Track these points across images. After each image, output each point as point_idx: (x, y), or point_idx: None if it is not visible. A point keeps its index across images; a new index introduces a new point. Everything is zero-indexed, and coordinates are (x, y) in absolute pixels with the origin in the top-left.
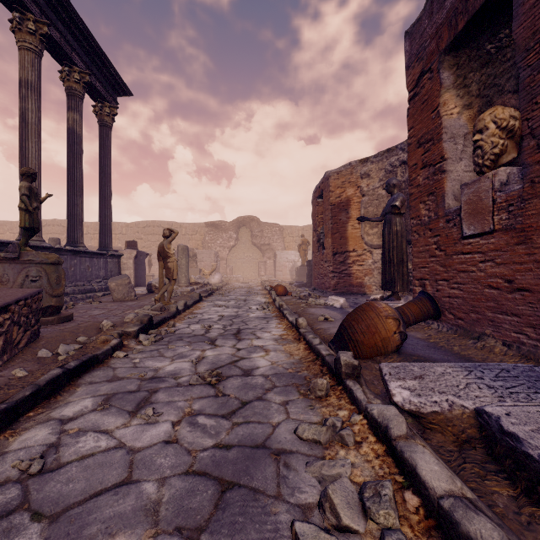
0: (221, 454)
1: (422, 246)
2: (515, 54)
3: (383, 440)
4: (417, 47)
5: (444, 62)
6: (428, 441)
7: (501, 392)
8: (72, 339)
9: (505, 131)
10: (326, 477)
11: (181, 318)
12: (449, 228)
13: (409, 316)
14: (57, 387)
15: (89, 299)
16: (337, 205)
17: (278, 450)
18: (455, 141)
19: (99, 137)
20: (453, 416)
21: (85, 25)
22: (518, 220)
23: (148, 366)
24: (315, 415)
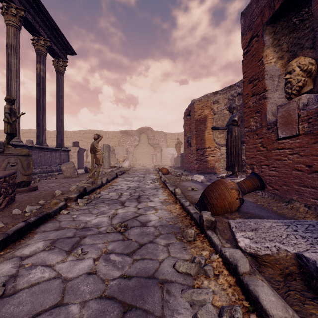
0: (124, 282)
1: (252, 144)
2: (313, 22)
3: (233, 274)
4: (248, 22)
5: (266, 30)
6: (262, 273)
7: (311, 241)
8: (36, 202)
9: (306, 72)
10: (195, 302)
11: (104, 188)
12: (269, 133)
13: (245, 188)
14: (21, 234)
15: (49, 176)
16: (198, 120)
17: (162, 280)
18: (273, 79)
19: (56, 79)
20: (280, 257)
21: (47, 11)
22: (315, 128)
23: (82, 220)
24: (187, 254)
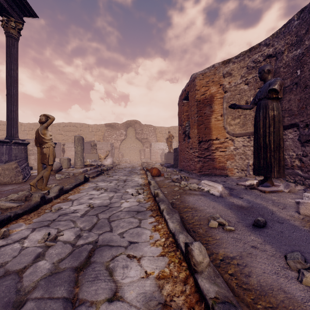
0: None
1: None
2: None
3: None
4: None
5: None
6: None
7: None
8: None
9: None
10: None
11: (43, 210)
12: None
13: None
14: None
15: None
16: (202, 101)
17: None
18: None
19: (6, 46)
20: None
21: None
22: None
23: None
24: None
